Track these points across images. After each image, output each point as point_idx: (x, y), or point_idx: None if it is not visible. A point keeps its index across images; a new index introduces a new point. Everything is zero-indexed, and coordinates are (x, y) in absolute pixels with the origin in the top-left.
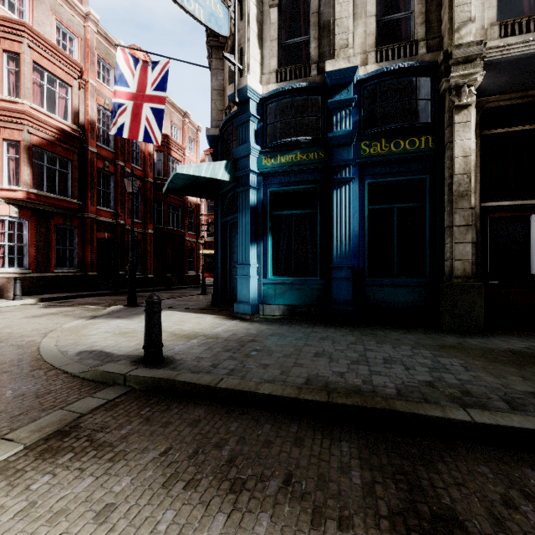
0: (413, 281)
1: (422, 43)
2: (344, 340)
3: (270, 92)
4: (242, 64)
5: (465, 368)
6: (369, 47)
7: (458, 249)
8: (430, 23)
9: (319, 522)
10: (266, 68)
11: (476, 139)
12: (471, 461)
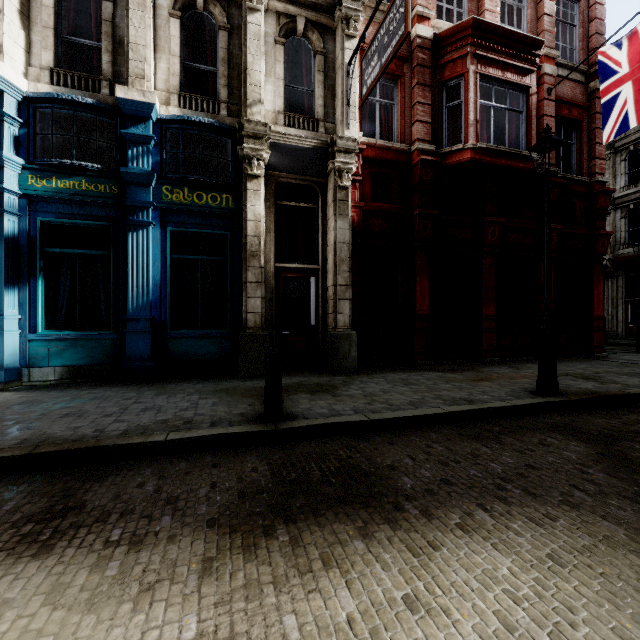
0: (215, 332)
1: (224, 105)
2: (120, 397)
3: (40, 93)
4: None
5: (214, 404)
6: (173, 87)
7: (251, 303)
8: (232, 89)
9: None
10: (36, 59)
11: (272, 206)
12: (145, 468)
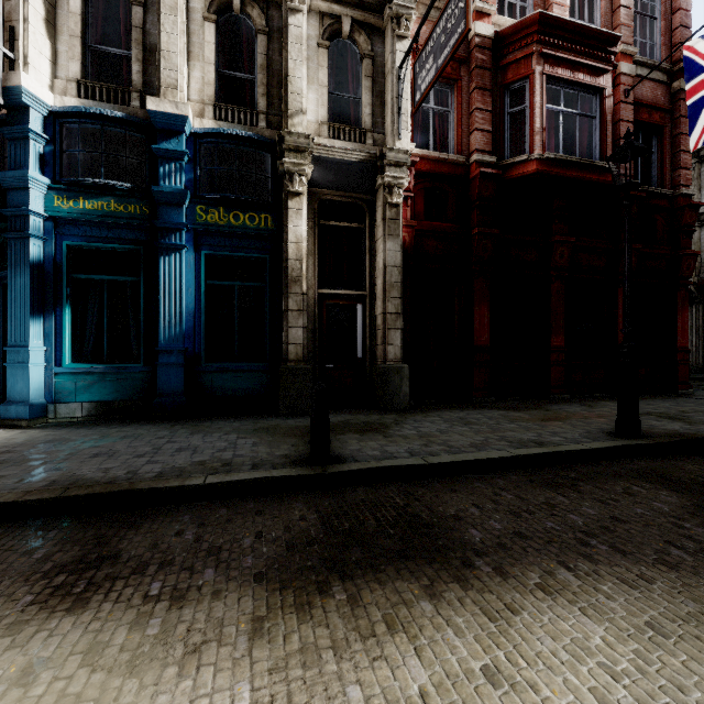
0: (253, 366)
1: (262, 116)
2: (152, 436)
3: (66, 107)
4: (15, 52)
5: (254, 445)
6: (207, 98)
7: (292, 333)
8: (271, 98)
9: None
10: (62, 71)
11: (315, 227)
12: (182, 514)
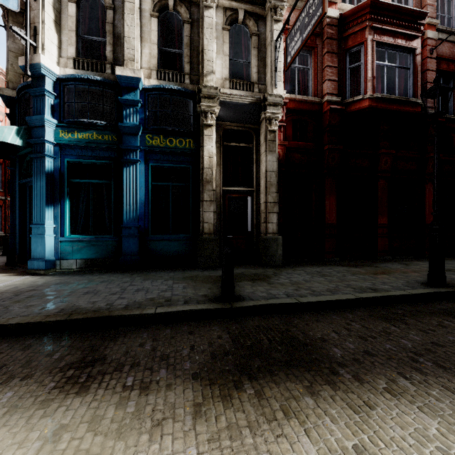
0: (181, 236)
1: (187, 76)
2: (120, 281)
3: (67, 75)
4: (36, 42)
5: (184, 288)
6: (152, 66)
7: (206, 216)
8: (193, 64)
9: (8, 381)
10: (64, 53)
11: (221, 147)
12: (142, 332)
